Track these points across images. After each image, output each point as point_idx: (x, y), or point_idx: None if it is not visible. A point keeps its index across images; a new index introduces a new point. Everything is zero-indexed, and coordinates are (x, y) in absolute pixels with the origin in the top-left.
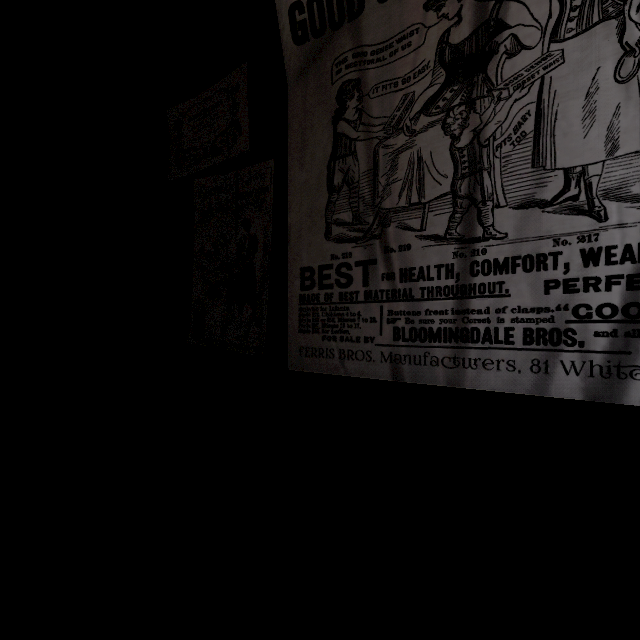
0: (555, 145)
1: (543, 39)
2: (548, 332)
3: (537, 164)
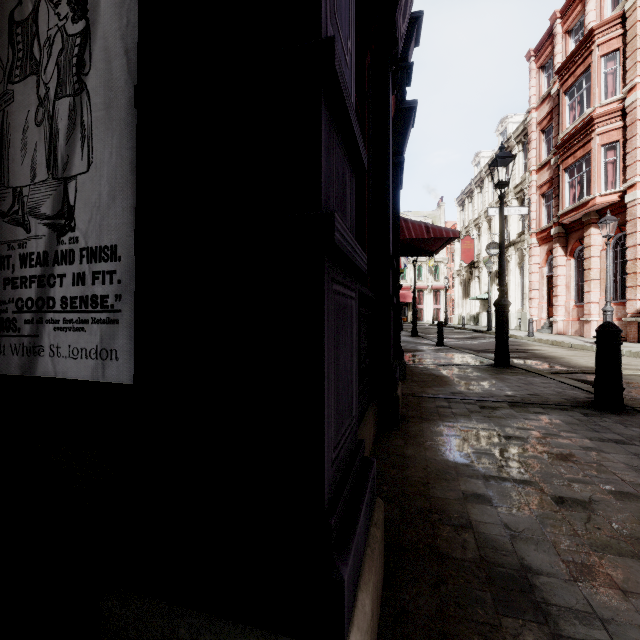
0: (9, 167)
1: (5, 78)
2: (5, 321)
3: (1, 181)
